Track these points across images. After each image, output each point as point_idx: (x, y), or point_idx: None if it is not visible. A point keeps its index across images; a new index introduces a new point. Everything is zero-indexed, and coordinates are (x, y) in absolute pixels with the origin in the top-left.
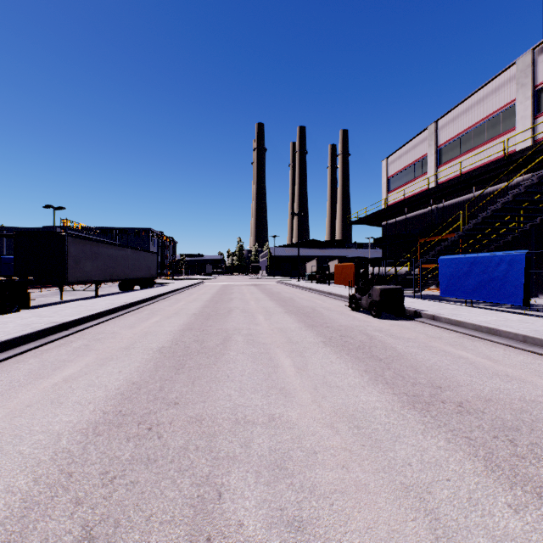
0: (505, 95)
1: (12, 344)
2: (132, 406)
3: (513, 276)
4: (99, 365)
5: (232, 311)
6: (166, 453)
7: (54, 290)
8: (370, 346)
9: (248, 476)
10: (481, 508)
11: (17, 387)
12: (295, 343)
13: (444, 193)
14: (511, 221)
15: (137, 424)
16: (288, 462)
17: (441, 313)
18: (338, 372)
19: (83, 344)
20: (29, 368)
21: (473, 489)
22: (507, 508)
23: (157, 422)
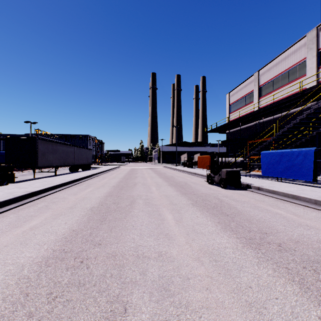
0: (300, 55)
1: (0, 205)
2: (72, 246)
3: (307, 163)
4: (53, 218)
5: (136, 184)
6: (91, 279)
7: (30, 171)
8: (221, 206)
9: (144, 296)
10: (301, 320)
11: (0, 233)
12: (175, 204)
13: (263, 113)
14: (304, 130)
15: (74, 258)
16: (170, 286)
17: (263, 186)
18: (201, 223)
19: (44, 205)
20: (9, 221)
21: (294, 305)
22: (318, 320)
23: (87, 257)
